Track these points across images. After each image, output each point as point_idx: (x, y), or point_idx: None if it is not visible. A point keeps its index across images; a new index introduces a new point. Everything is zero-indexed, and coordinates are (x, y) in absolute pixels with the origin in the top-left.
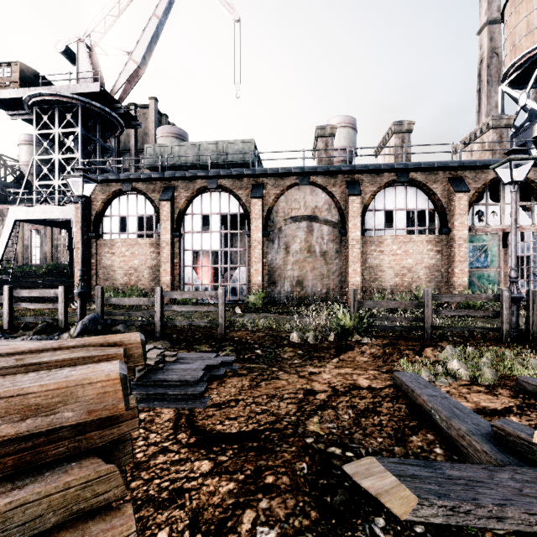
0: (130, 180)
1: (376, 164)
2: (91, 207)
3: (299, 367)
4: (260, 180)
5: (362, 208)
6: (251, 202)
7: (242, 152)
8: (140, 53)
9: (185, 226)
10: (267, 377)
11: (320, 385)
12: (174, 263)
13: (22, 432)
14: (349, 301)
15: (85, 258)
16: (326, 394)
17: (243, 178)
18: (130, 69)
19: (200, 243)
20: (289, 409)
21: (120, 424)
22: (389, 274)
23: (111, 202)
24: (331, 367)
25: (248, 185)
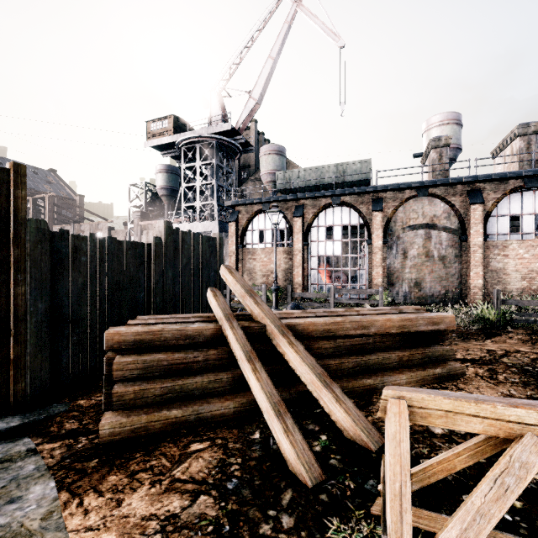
0: (269, 202)
1: (500, 173)
2: (238, 224)
3: (465, 341)
4: (379, 195)
5: (483, 215)
6: (372, 215)
7: (360, 171)
8: (258, 91)
9: (311, 236)
10: (450, 343)
11: (493, 348)
12: (303, 266)
13: (432, 329)
14: (470, 302)
15: (236, 263)
16: (503, 352)
17: (363, 194)
18: (250, 106)
19: (324, 250)
20: (484, 354)
21: (444, 336)
22: (515, 277)
23: (252, 219)
24: (490, 343)
25: (368, 199)
